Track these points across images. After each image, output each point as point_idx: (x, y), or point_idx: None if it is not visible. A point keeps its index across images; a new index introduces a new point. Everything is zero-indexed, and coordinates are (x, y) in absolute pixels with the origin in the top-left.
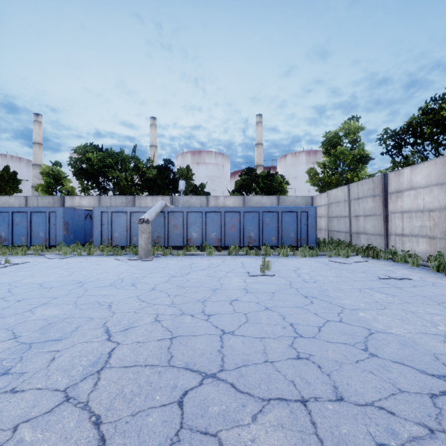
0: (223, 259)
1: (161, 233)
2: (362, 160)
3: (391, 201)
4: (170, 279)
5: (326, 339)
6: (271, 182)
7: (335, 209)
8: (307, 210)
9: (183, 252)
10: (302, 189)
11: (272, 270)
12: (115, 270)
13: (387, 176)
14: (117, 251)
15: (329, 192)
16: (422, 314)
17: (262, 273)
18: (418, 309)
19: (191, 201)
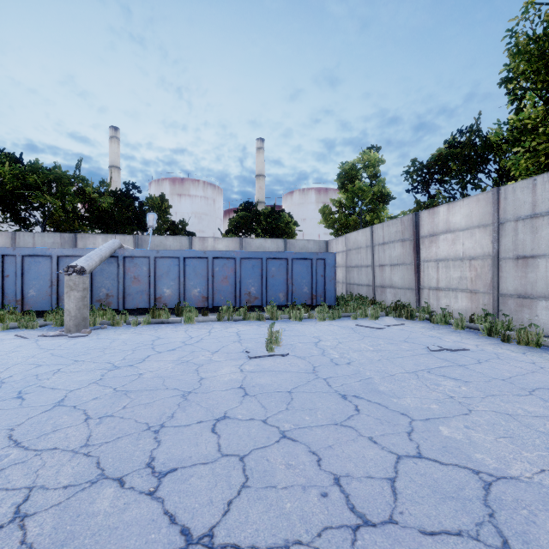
0: (209, 328)
1: (112, 290)
2: (382, 199)
3: (424, 247)
4: (105, 375)
5: (418, 523)
6: (276, 222)
7: (355, 257)
8: (325, 257)
9: (146, 319)
10: (311, 234)
11: (284, 345)
12: (1, 361)
13: (419, 216)
14: (26, 321)
15: (348, 236)
16: (528, 419)
17: (269, 352)
18: (514, 407)
19: (167, 243)
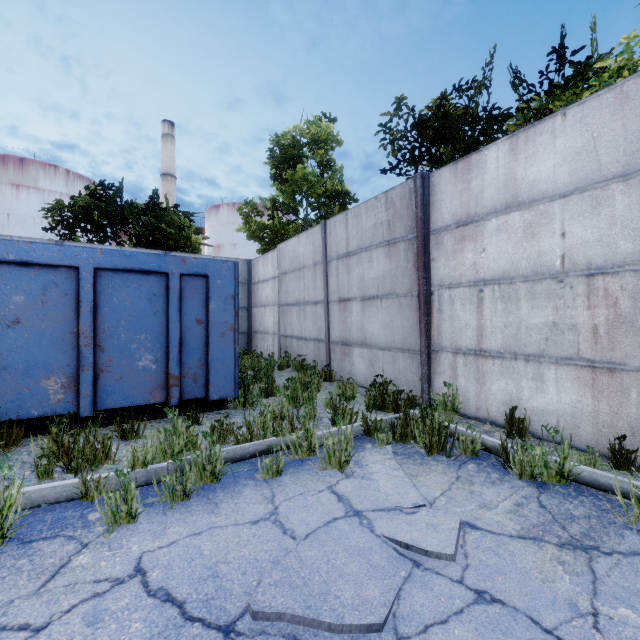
0: None
1: None
2: (338, 201)
3: (443, 253)
4: None
5: None
6: (156, 222)
7: (294, 285)
8: (206, 272)
9: None
10: None
11: None
12: None
13: (430, 183)
14: None
15: (282, 247)
16: None
17: None
18: None
19: None
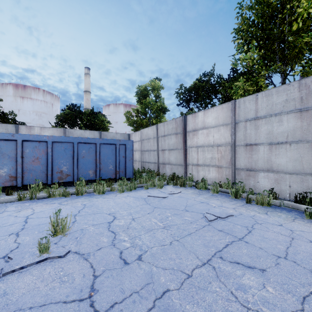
0: None
1: None
2: (162, 110)
3: (189, 138)
4: None
5: None
6: (94, 119)
7: (147, 144)
8: (125, 143)
9: None
10: (121, 131)
11: (72, 232)
12: None
13: (186, 118)
14: None
15: (142, 131)
16: None
17: (41, 255)
18: None
19: None
